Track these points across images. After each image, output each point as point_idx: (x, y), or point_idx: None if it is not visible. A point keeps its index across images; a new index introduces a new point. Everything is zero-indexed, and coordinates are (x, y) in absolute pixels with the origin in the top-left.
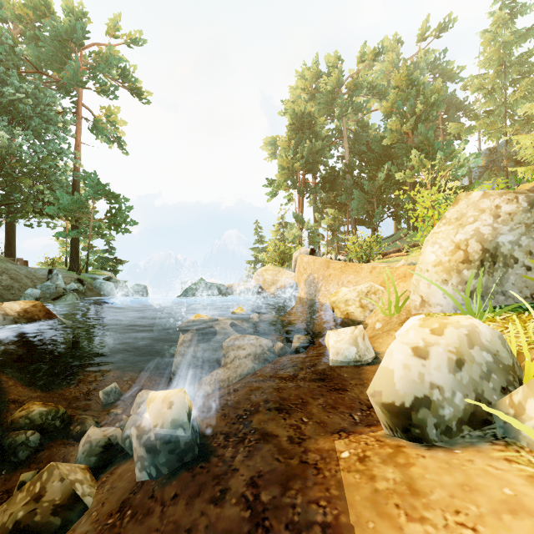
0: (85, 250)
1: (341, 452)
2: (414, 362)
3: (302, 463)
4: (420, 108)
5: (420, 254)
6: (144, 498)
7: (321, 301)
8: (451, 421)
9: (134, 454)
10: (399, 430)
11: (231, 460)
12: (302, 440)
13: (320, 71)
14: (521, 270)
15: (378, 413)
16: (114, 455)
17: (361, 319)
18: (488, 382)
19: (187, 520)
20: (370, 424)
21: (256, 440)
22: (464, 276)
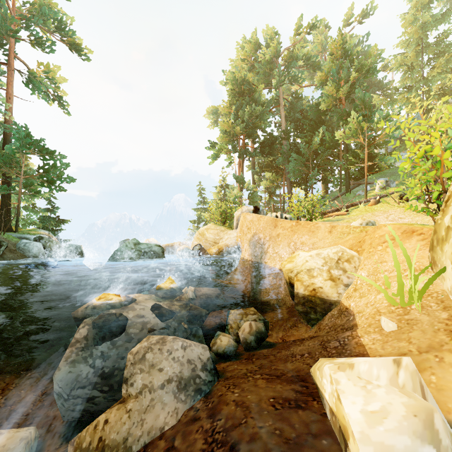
0: (26, 209)
1: None
2: None
3: None
4: (356, 74)
5: None
6: None
7: (269, 265)
8: None
9: None
10: None
11: None
12: None
13: (259, 43)
14: None
15: None
16: None
17: (335, 299)
18: None
19: None
20: None
21: None
22: None
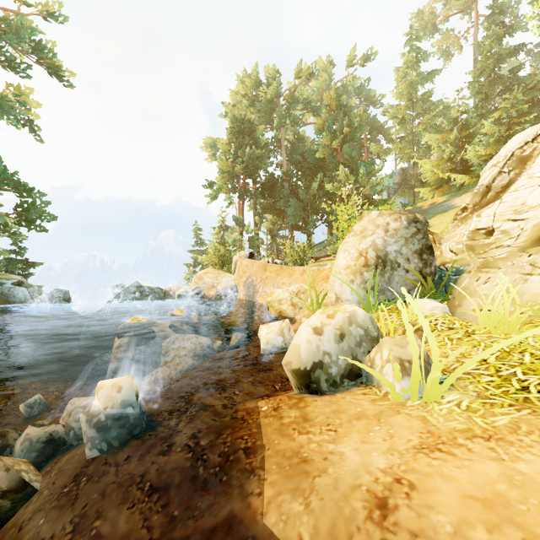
0: None
1: (262, 407)
2: (314, 338)
3: (233, 419)
4: (347, 129)
5: (335, 260)
6: (98, 466)
7: (259, 302)
8: (337, 377)
9: (84, 436)
10: (303, 387)
11: (175, 427)
12: (234, 405)
13: (260, 80)
14: (402, 272)
15: (290, 378)
16: (56, 450)
17: (292, 316)
18: (360, 348)
19: (140, 469)
20: (287, 389)
21: (196, 411)
22: (364, 277)
